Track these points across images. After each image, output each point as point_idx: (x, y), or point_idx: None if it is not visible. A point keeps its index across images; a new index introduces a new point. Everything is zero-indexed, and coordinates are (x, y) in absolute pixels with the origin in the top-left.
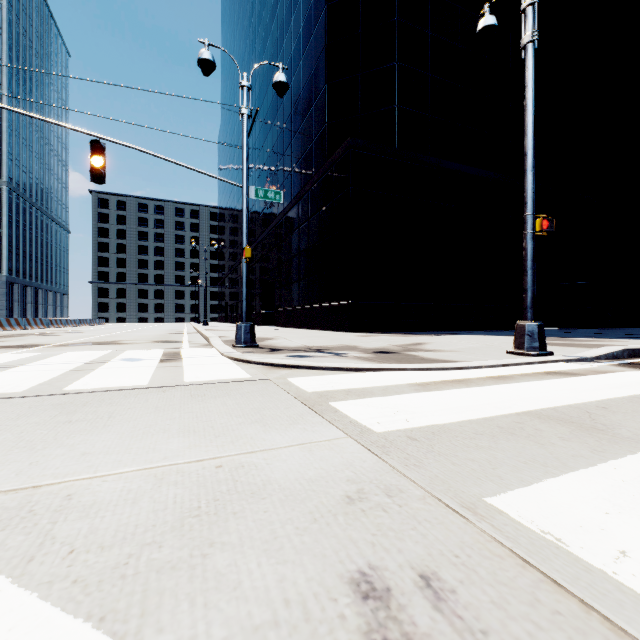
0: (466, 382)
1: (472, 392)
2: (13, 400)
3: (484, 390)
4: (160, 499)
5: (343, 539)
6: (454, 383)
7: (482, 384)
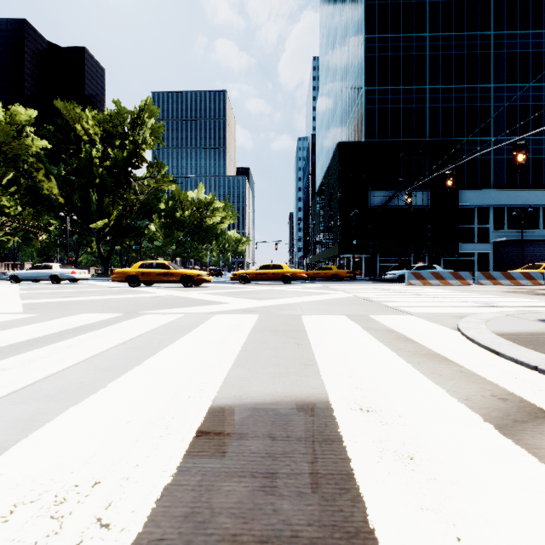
0: (401, 340)
1: (353, 332)
2: (368, 302)
3: (359, 335)
4: (286, 308)
5: (263, 311)
6: (396, 337)
7: (390, 342)
